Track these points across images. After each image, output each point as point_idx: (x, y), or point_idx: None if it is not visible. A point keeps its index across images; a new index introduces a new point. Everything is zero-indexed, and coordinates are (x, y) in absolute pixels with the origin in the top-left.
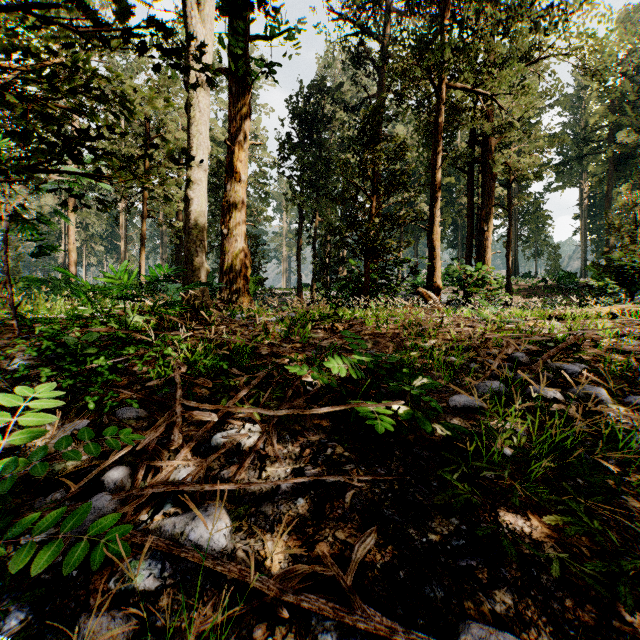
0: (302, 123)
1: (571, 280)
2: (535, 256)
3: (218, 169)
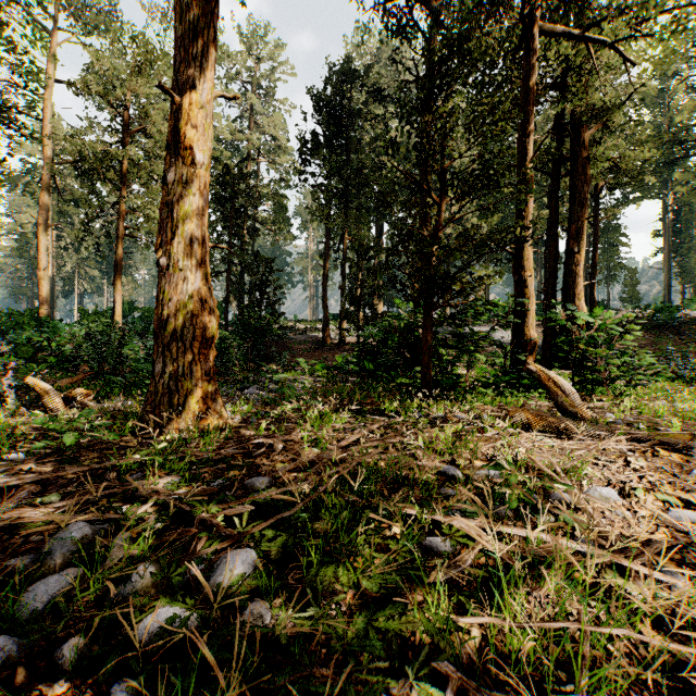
0: (328, 117)
1: (671, 314)
2: (607, 281)
3: (223, 176)
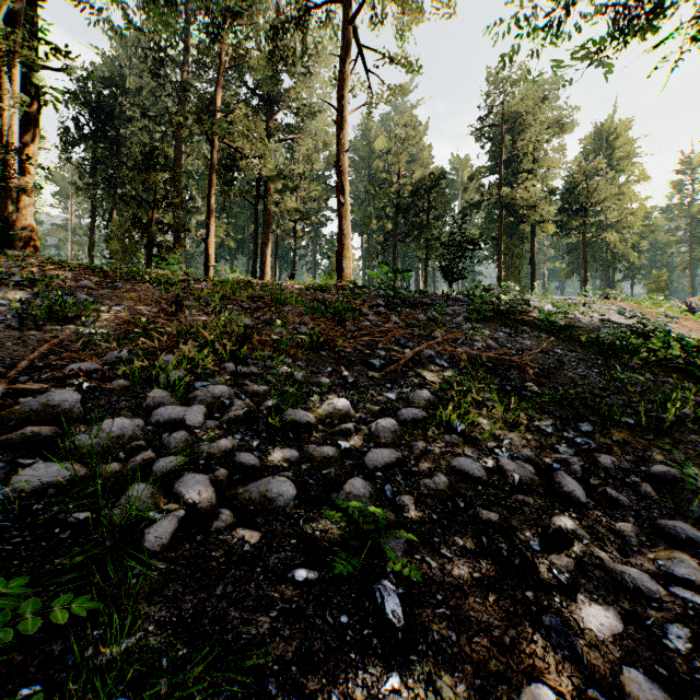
0: (96, 114)
1: None
2: None
3: None
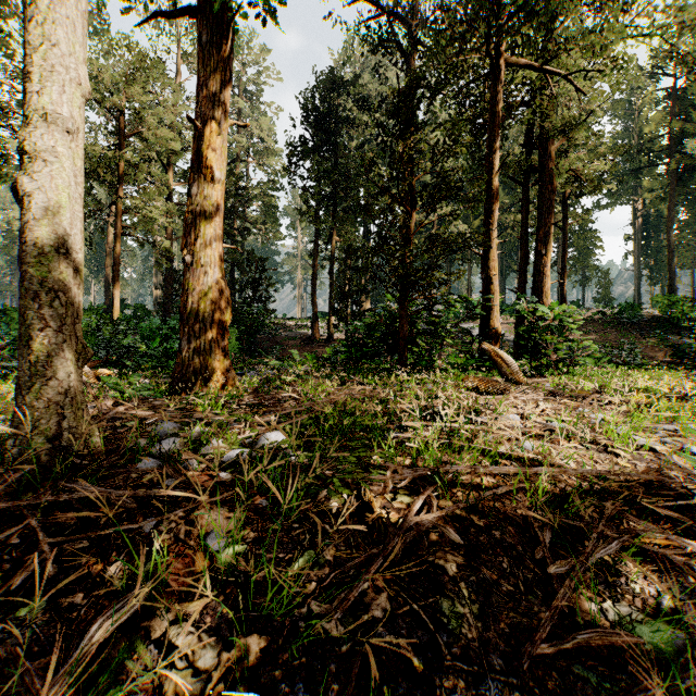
0: (318, 123)
1: (634, 312)
2: (582, 282)
3: None
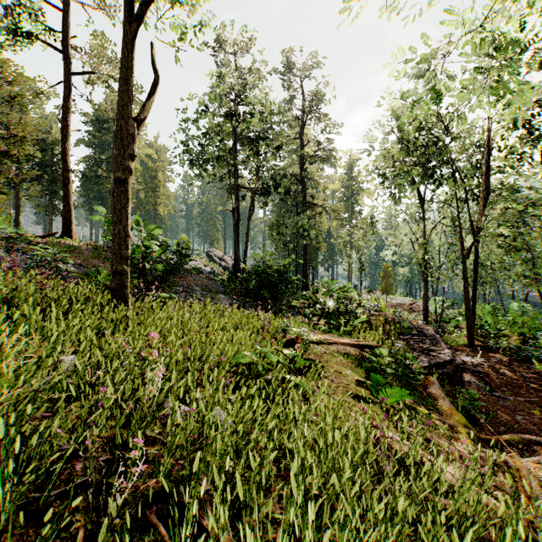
0: None
1: None
2: None
3: None
